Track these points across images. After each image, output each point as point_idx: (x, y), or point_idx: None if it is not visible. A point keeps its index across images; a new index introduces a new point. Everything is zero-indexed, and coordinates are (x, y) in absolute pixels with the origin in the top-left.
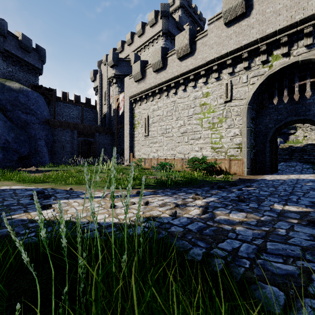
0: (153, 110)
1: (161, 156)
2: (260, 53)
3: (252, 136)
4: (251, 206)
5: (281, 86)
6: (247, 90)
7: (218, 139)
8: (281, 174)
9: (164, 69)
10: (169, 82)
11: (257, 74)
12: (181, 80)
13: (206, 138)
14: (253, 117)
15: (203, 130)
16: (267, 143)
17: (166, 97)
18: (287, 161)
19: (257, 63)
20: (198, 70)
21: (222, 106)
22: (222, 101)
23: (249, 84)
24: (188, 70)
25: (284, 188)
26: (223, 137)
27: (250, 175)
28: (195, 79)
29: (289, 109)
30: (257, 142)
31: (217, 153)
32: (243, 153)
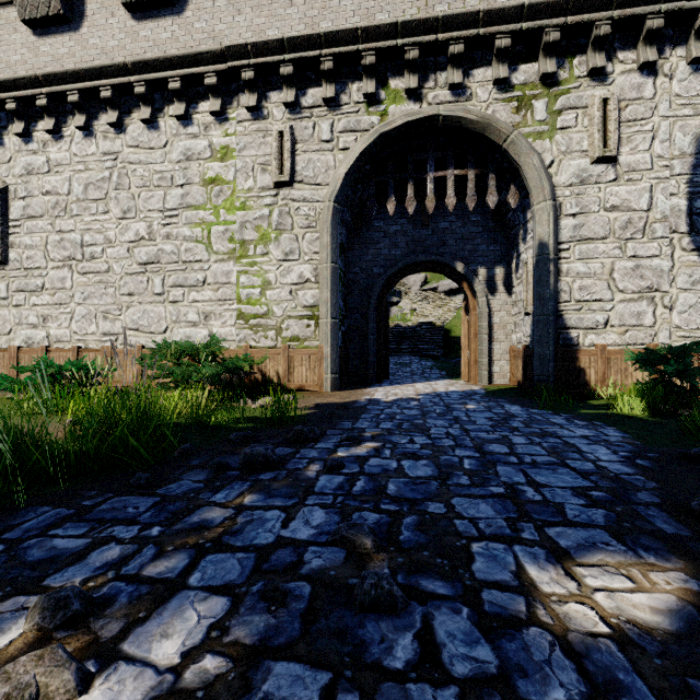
0: (27, 170)
1: (63, 339)
2: (361, 73)
3: (340, 289)
4: (461, 670)
5: (402, 174)
6: (332, 162)
7: (257, 289)
8: (399, 384)
9: (70, 26)
10: (91, 80)
11: (355, 126)
12: (140, 87)
13: (222, 284)
14: (343, 243)
15: (212, 260)
16: (370, 312)
17: (83, 134)
18: (395, 354)
19: (355, 98)
20: (195, 67)
21: (269, 196)
22: (268, 181)
23: (336, 149)
24: (164, 57)
25: (445, 429)
26: (271, 285)
27: (340, 390)
28: (187, 96)
29: (411, 237)
30: (350, 309)
31: (256, 331)
32: (323, 332)
